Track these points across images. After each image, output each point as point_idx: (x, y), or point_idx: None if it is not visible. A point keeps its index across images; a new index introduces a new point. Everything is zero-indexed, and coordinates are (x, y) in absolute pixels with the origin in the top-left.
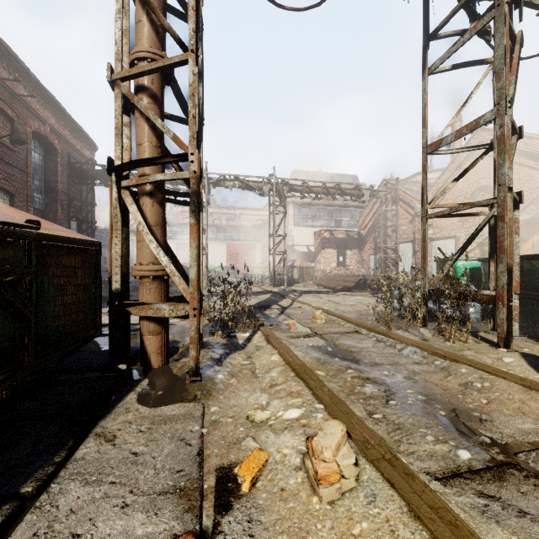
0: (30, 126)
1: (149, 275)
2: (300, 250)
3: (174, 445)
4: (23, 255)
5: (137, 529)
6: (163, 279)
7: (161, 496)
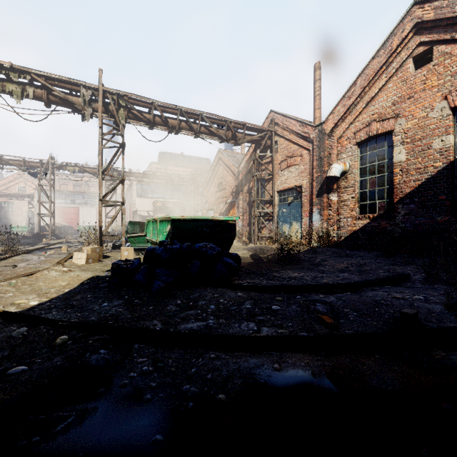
0: None
1: None
2: (142, 214)
3: None
4: None
5: None
6: None
7: None
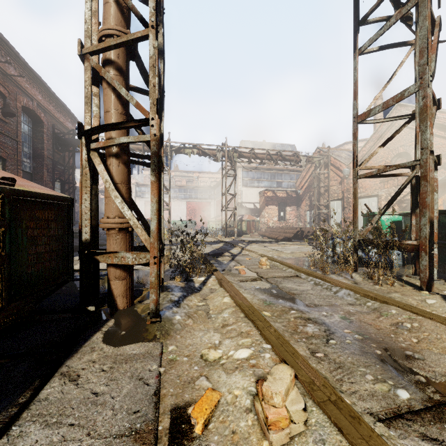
0: (20, 102)
1: (115, 227)
2: (247, 207)
3: (133, 385)
4: None
5: None
6: (128, 230)
7: (116, 439)
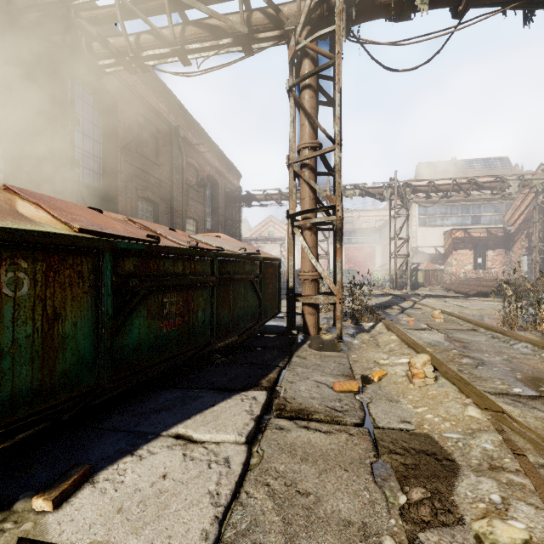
0: (206, 172)
1: (309, 278)
2: (426, 252)
3: (336, 364)
4: (258, 268)
5: (330, 380)
6: (317, 281)
7: (336, 375)
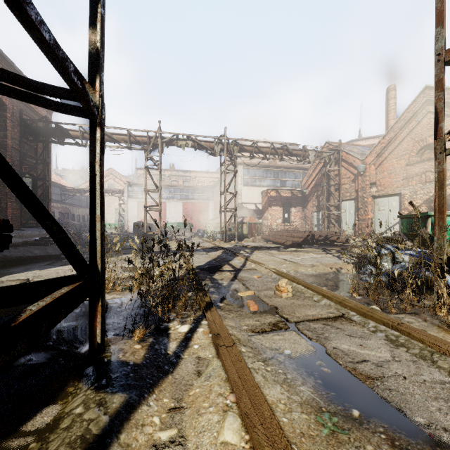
0: None
1: None
2: (248, 208)
3: None
4: None
5: None
6: None
7: None
